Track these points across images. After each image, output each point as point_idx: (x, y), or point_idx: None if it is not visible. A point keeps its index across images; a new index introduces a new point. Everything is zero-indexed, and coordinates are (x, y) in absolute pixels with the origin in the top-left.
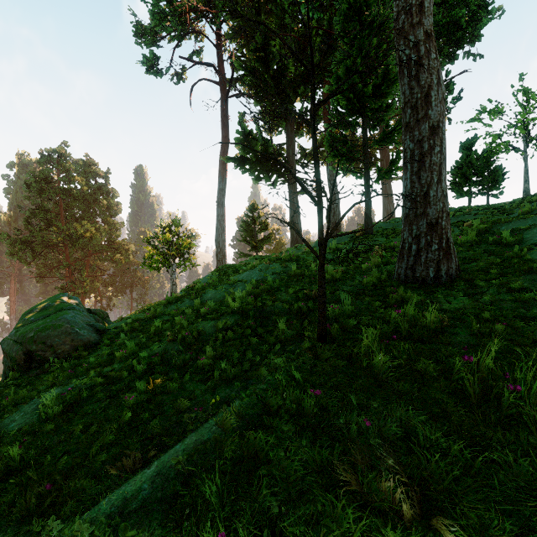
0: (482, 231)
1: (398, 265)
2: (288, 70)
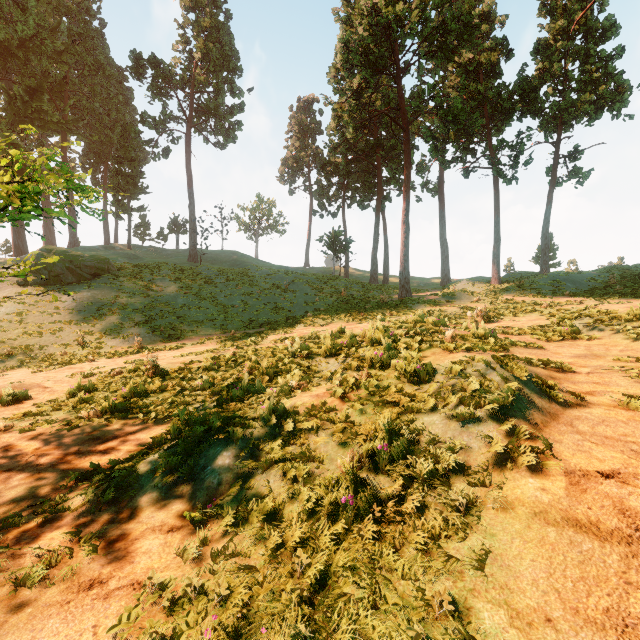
0: (186, 256)
1: (190, 259)
2: (50, 117)
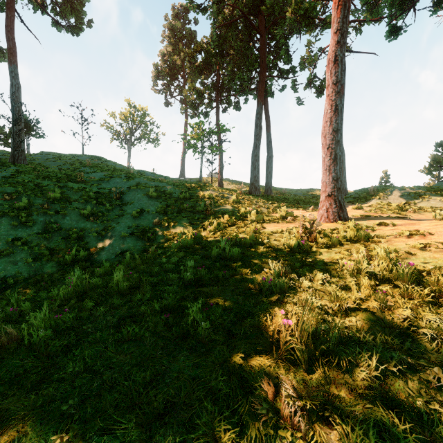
0: None
1: (12, 159)
2: None
